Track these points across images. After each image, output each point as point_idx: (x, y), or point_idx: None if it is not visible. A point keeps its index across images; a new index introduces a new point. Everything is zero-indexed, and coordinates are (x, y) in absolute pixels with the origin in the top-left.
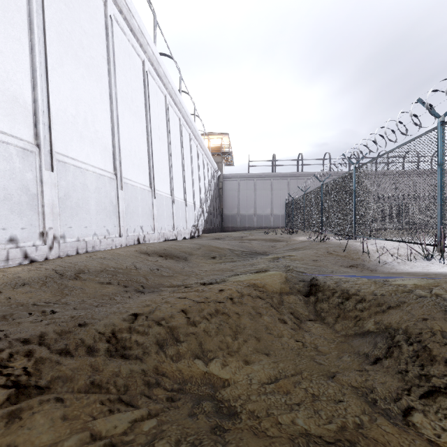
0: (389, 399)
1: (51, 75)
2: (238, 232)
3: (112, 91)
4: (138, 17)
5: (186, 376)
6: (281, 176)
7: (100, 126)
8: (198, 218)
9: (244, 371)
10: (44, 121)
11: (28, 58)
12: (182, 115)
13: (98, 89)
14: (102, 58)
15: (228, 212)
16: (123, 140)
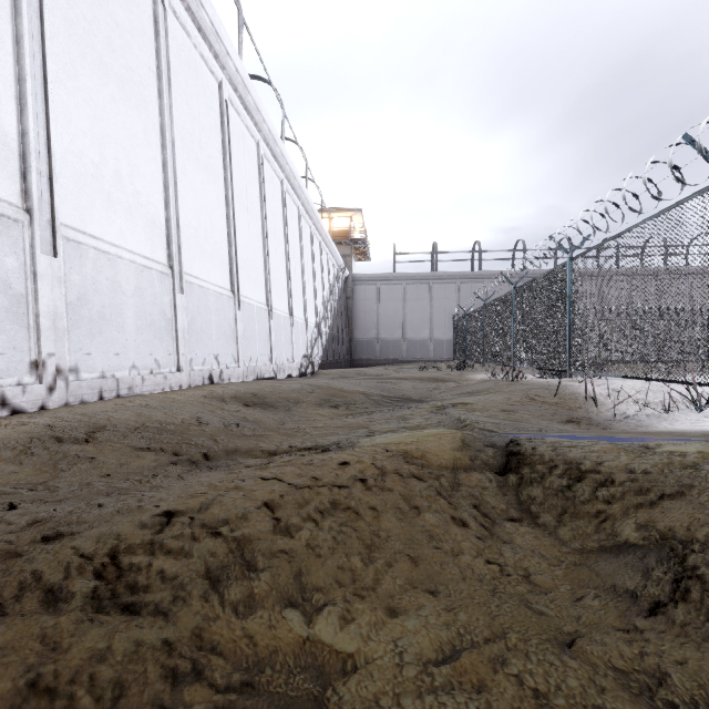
0: (703, 704)
1: (54, 92)
2: (377, 368)
3: (165, 128)
4: (211, 7)
5: (262, 650)
6: (447, 277)
7: (145, 185)
8: (312, 345)
9: (386, 632)
10: (40, 169)
11: (10, 58)
12: (286, 176)
13: (140, 123)
14: (148, 71)
15: (362, 336)
16: (186, 211)
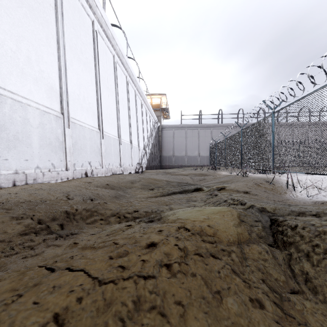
0: None
1: None
2: (173, 169)
3: (59, 38)
4: None
5: None
6: (206, 126)
7: (46, 67)
8: (141, 158)
9: None
10: None
11: None
12: (128, 74)
13: (44, 33)
14: (49, 6)
15: (166, 154)
16: (72, 85)
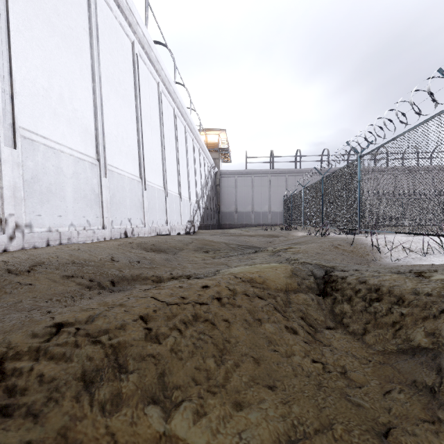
0: None
1: (15, 38)
2: (235, 229)
3: (94, 68)
4: None
5: None
6: (279, 172)
7: (80, 105)
8: (193, 214)
9: (233, 425)
10: (4, 88)
11: None
12: (177, 106)
13: (77, 64)
14: (83, 30)
15: (225, 209)
16: (109, 124)
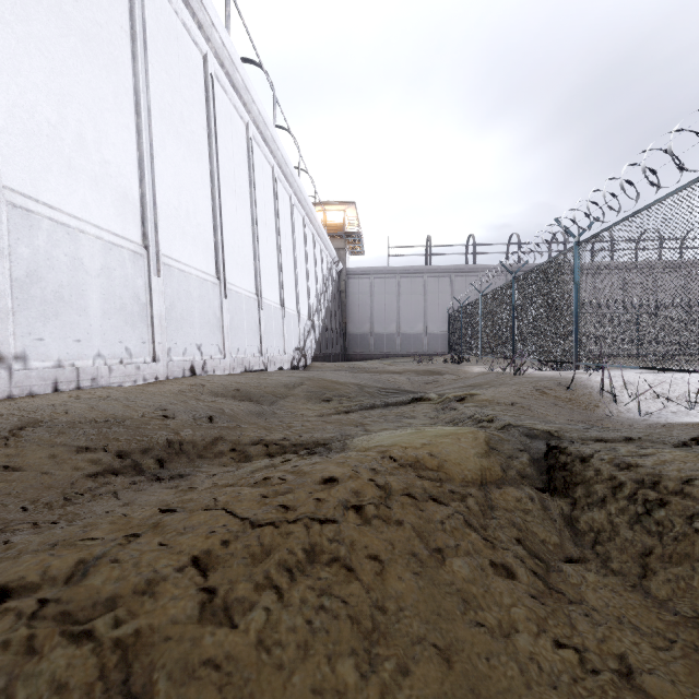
0: None
1: None
2: (371, 362)
3: (139, 94)
4: None
5: None
6: (441, 271)
7: (115, 155)
8: (304, 337)
9: None
10: None
11: None
12: (277, 162)
13: (109, 85)
14: (119, 30)
15: (355, 330)
16: (164, 188)
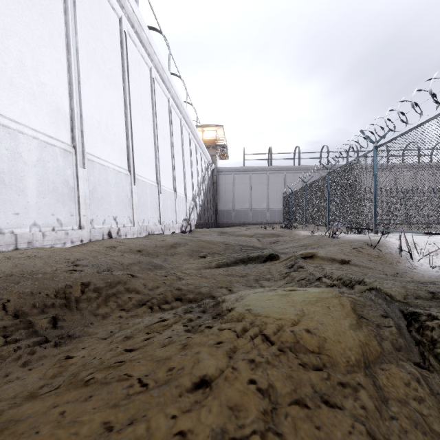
0: None
1: None
2: (233, 228)
3: (69, 37)
4: None
5: None
6: (278, 169)
7: (49, 79)
8: (189, 212)
9: None
10: None
11: None
12: (172, 96)
13: (45, 28)
14: None
15: (223, 207)
16: (89, 106)
